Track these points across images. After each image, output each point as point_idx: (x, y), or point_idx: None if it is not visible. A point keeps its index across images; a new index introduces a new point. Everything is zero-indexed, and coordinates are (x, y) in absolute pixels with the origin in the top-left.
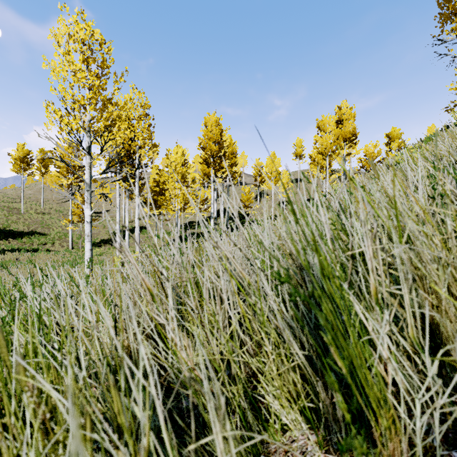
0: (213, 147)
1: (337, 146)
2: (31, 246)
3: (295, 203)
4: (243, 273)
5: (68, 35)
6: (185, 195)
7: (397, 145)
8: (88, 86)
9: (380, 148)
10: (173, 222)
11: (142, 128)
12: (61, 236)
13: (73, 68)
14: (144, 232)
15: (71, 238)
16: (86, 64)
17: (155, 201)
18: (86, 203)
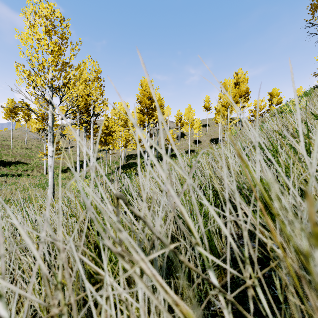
0: (147, 101)
1: (235, 100)
2: (16, 172)
3: (204, 141)
4: (183, 306)
5: (34, 12)
6: (126, 135)
7: (276, 100)
8: (50, 52)
9: (265, 103)
10: (118, 155)
11: (95, 87)
12: (38, 165)
13: (37, 37)
14: (98, 162)
15: (45, 166)
16: (49, 36)
17: (105, 140)
18: (49, 142)
